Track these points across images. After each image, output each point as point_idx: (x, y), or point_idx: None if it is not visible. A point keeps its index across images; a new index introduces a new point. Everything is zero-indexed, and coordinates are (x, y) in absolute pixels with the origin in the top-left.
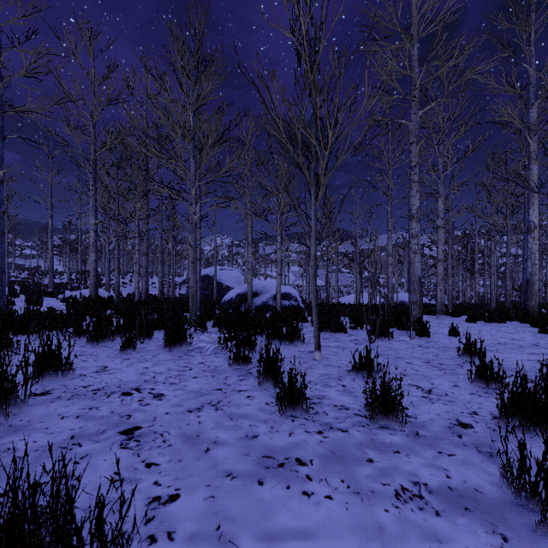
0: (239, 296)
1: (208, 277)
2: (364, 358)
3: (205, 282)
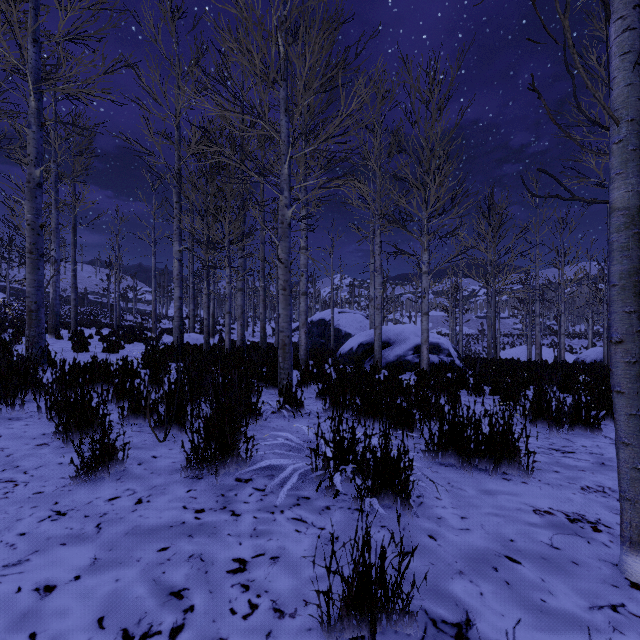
0: (362, 347)
1: (324, 322)
2: None
3: (321, 328)
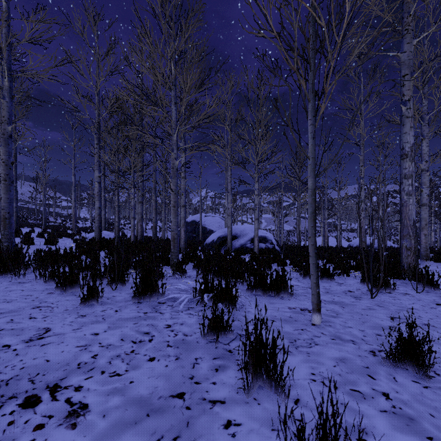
0: (219, 239)
1: (195, 223)
2: (405, 340)
3: (193, 226)
